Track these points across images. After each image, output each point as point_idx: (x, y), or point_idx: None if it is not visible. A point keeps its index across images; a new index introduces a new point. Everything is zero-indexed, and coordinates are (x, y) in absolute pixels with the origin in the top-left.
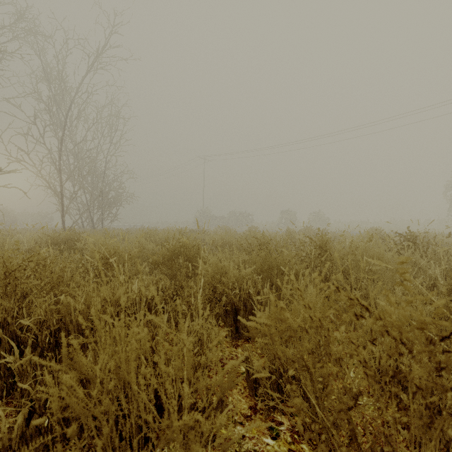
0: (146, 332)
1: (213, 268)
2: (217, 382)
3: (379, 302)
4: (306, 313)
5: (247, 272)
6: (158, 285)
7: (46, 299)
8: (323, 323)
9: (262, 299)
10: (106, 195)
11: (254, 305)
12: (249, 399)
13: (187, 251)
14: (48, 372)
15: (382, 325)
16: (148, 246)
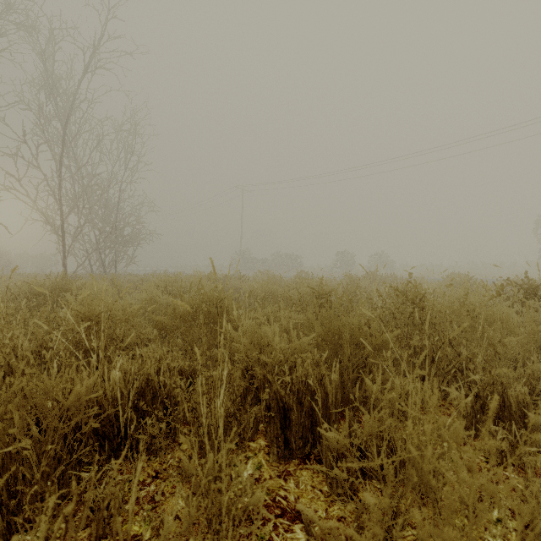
0: None
1: (249, 337)
2: None
3: None
4: None
5: (302, 344)
6: (161, 365)
7: None
8: None
9: (327, 391)
10: (120, 233)
11: (315, 401)
12: None
13: (210, 308)
14: None
15: None
16: (161, 299)
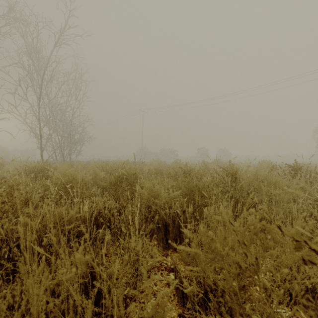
0: (74, 271)
1: (148, 192)
2: (149, 314)
3: (299, 229)
4: (241, 249)
5: (175, 195)
6: (105, 205)
7: (6, 220)
8: (252, 252)
9: (187, 217)
10: (73, 137)
11: (181, 221)
12: (178, 306)
13: (128, 178)
14: (7, 283)
15: (306, 253)
16: (100, 174)
